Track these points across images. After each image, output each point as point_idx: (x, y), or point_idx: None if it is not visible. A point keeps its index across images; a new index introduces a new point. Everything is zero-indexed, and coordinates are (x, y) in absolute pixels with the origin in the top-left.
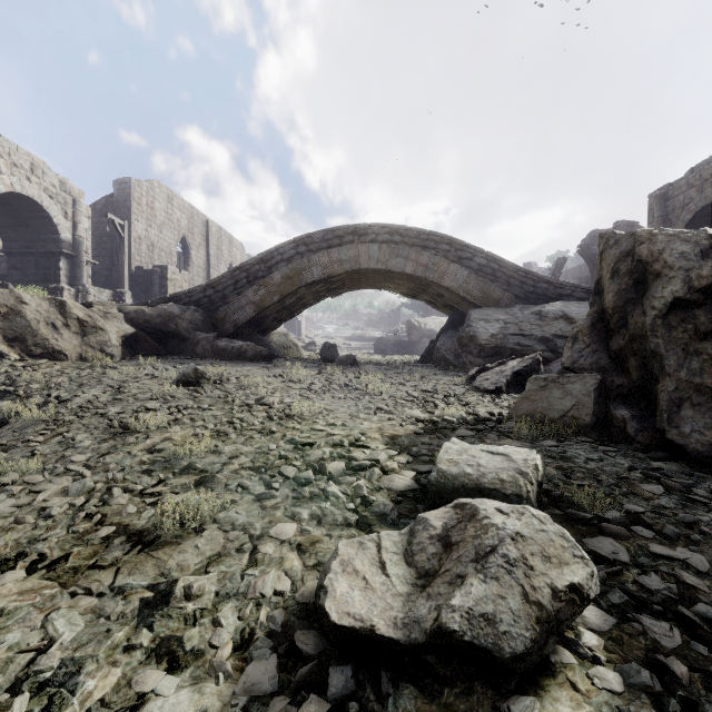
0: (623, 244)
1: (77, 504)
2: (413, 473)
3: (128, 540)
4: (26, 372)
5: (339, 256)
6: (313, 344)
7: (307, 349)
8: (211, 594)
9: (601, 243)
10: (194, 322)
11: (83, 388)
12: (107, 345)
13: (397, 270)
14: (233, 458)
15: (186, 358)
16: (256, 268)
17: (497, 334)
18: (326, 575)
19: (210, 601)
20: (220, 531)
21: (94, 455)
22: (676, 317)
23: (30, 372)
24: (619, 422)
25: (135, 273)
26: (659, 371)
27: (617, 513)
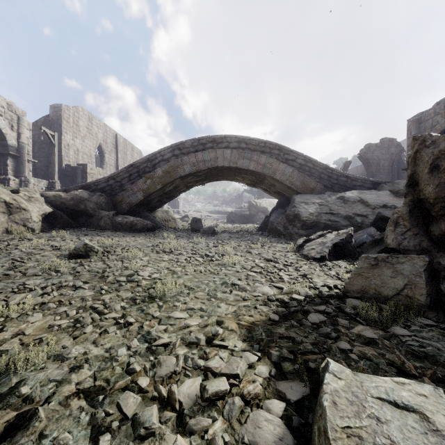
0: (441, 143)
1: None
2: (281, 405)
3: None
4: None
5: (203, 157)
6: (186, 216)
7: (183, 220)
8: None
9: (415, 144)
10: (99, 203)
11: None
12: (28, 221)
13: (244, 168)
14: (73, 371)
15: (91, 230)
16: (144, 165)
17: (314, 213)
18: None
19: None
20: None
21: None
22: None
23: None
24: None
25: (64, 168)
26: None
27: None
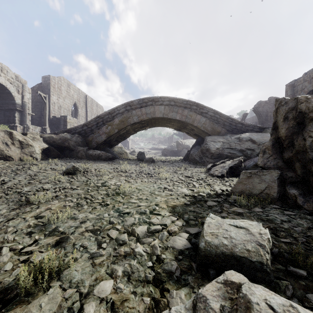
0: (290, 103)
1: None
2: (187, 234)
3: None
4: None
5: (146, 111)
6: (134, 151)
7: (131, 154)
8: None
9: (276, 103)
10: (77, 142)
11: (16, 176)
12: (33, 153)
13: (173, 118)
14: (82, 223)
15: (73, 159)
16: (107, 117)
17: (219, 148)
18: None
19: None
20: (61, 288)
21: (4, 220)
22: None
23: None
24: (292, 197)
25: (52, 119)
26: None
27: None
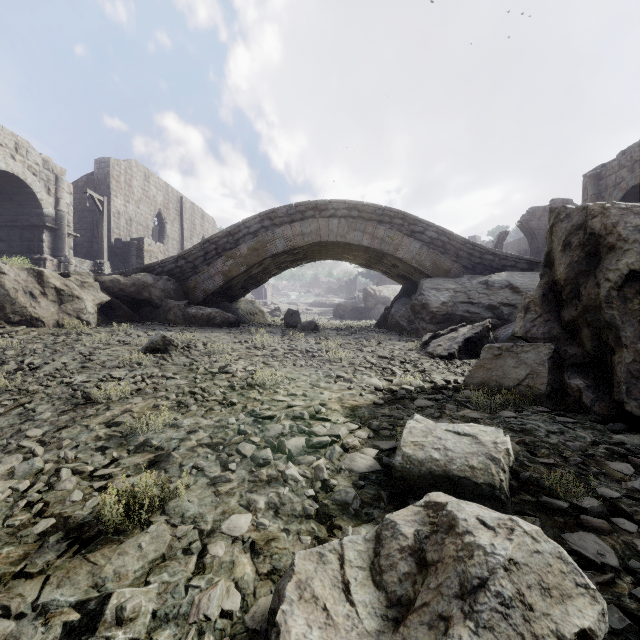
0: (574, 217)
1: (20, 489)
2: (375, 451)
3: (66, 536)
4: (3, 338)
5: (302, 229)
6: (278, 310)
7: (272, 315)
8: (148, 615)
9: (551, 217)
10: (166, 290)
11: (55, 355)
12: (83, 312)
13: (355, 243)
14: (191, 433)
15: (158, 324)
16: (224, 241)
17: (448, 302)
18: (280, 600)
19: (146, 626)
20: (168, 524)
21: (50, 429)
22: (632, 289)
23: (7, 338)
24: (574, 391)
25: (114, 245)
26: (614, 342)
27: (594, 501)
